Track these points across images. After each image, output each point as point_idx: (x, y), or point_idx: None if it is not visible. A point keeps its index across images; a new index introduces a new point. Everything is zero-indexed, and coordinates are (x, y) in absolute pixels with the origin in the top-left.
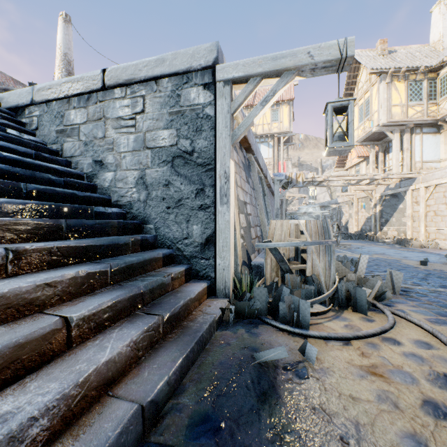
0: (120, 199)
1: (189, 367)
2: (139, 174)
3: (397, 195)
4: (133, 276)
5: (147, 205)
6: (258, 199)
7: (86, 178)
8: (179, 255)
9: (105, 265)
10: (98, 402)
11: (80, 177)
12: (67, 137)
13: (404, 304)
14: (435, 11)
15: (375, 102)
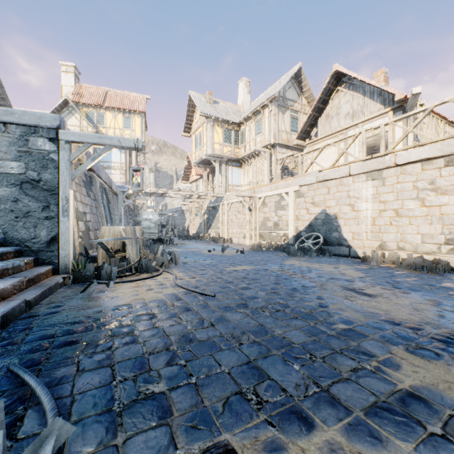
0: None
1: (44, 298)
2: None
3: (215, 208)
4: None
5: None
6: (100, 208)
7: None
8: (27, 251)
9: None
10: (1, 302)
11: None
12: None
13: (176, 268)
14: (240, 85)
15: (205, 137)
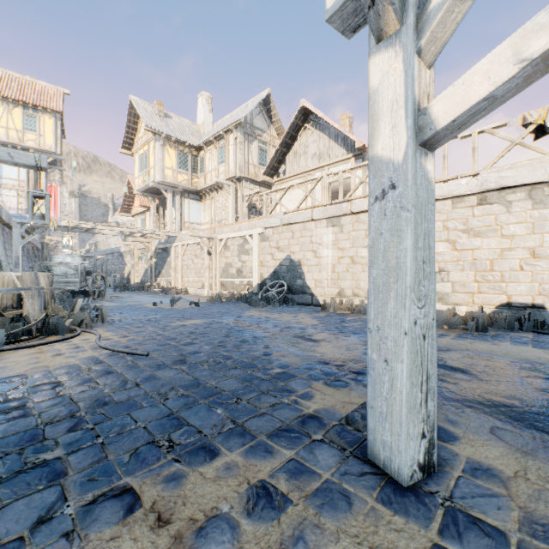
0: None
1: None
2: None
3: (167, 250)
4: None
5: None
6: None
7: None
8: None
9: None
10: None
11: None
12: None
13: (102, 327)
14: (200, 100)
15: (152, 158)
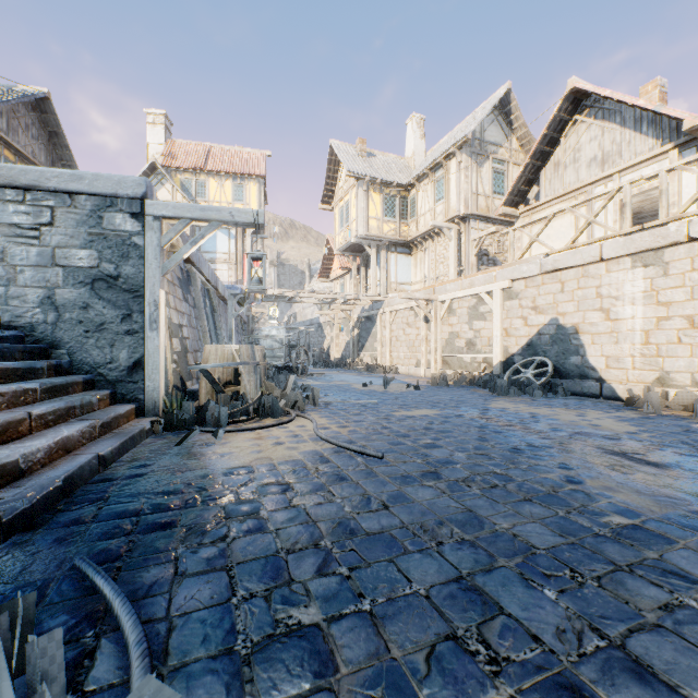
0: (15, 319)
1: (125, 452)
2: (45, 293)
3: (371, 318)
4: (58, 396)
5: (58, 328)
6: (202, 319)
7: None
8: (101, 381)
9: (36, 384)
10: (65, 457)
11: None
12: None
13: (315, 411)
14: (409, 125)
15: (354, 209)
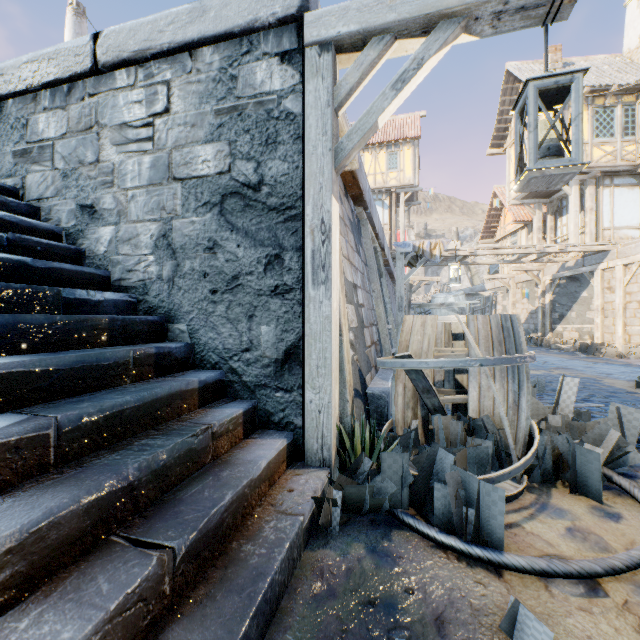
0: (126, 276)
1: None
2: (160, 230)
3: (578, 278)
4: (125, 436)
5: (175, 287)
6: (374, 281)
7: (65, 238)
8: (233, 383)
9: (38, 423)
10: None
11: (53, 236)
12: (32, 164)
13: None
14: (631, 4)
15: None
